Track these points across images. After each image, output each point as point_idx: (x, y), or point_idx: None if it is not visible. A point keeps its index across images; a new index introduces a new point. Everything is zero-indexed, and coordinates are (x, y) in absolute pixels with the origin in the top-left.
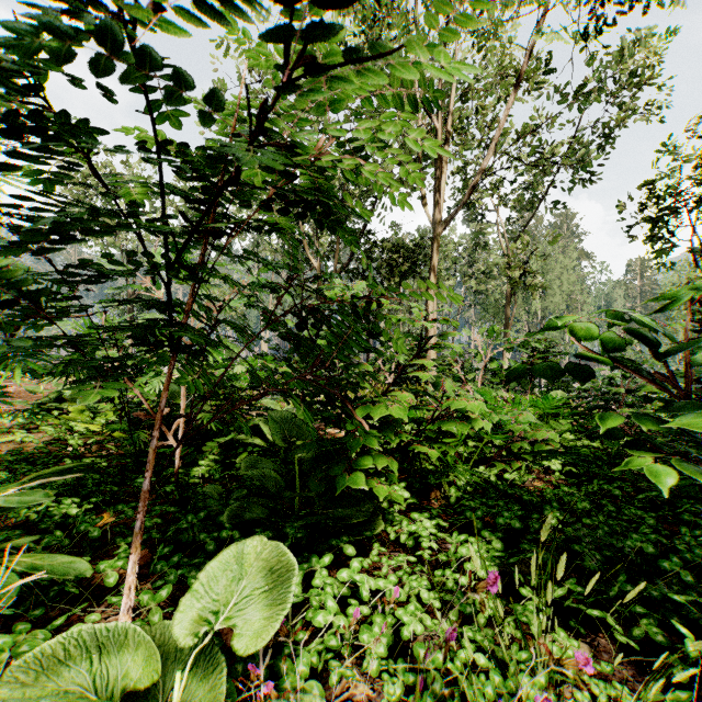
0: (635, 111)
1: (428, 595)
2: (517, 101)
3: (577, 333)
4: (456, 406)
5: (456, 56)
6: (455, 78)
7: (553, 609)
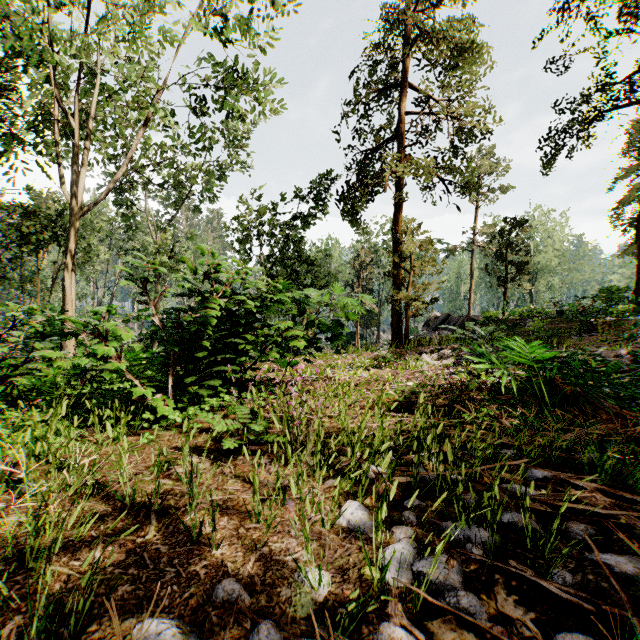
0: (241, 164)
1: (6, 430)
2: (153, 128)
3: (75, 320)
4: (38, 353)
5: (98, 66)
6: (97, 85)
7: (77, 427)
